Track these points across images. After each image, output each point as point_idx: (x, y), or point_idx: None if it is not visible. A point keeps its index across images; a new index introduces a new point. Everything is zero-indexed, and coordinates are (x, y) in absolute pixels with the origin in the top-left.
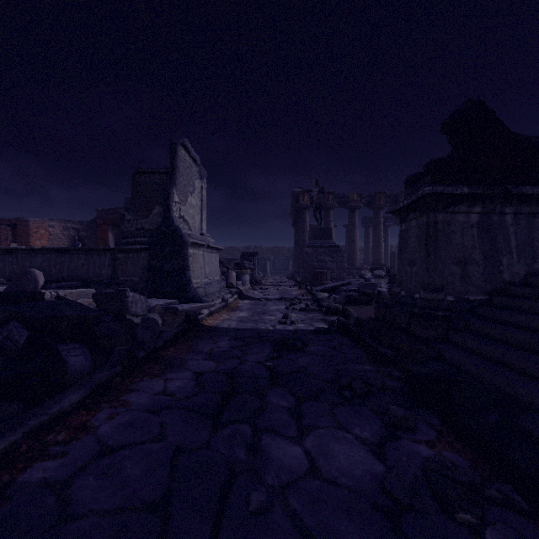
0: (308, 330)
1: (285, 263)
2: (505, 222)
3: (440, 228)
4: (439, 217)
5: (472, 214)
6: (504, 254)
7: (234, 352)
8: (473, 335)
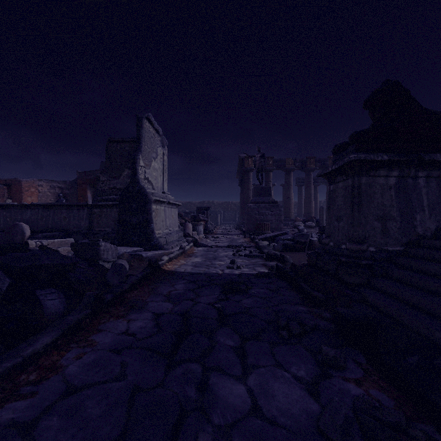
0: (251, 274)
1: (233, 215)
2: (418, 184)
3: (363, 189)
4: (362, 180)
5: (390, 177)
6: (417, 212)
7: (189, 294)
8: (392, 281)
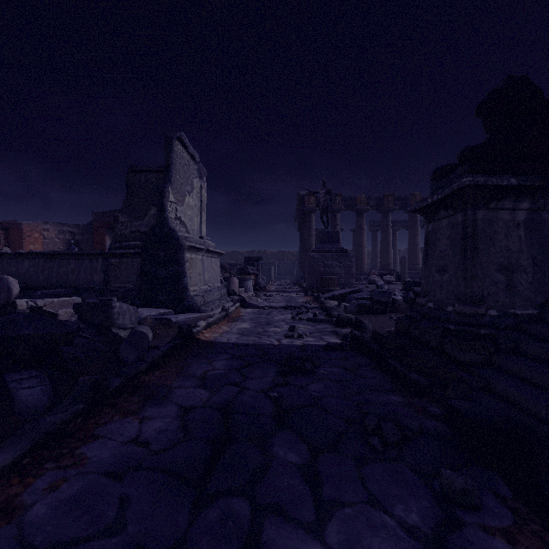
0: (318, 346)
1: (290, 268)
2: None
3: (479, 228)
4: (478, 215)
5: (518, 211)
6: None
7: (232, 376)
8: (529, 361)
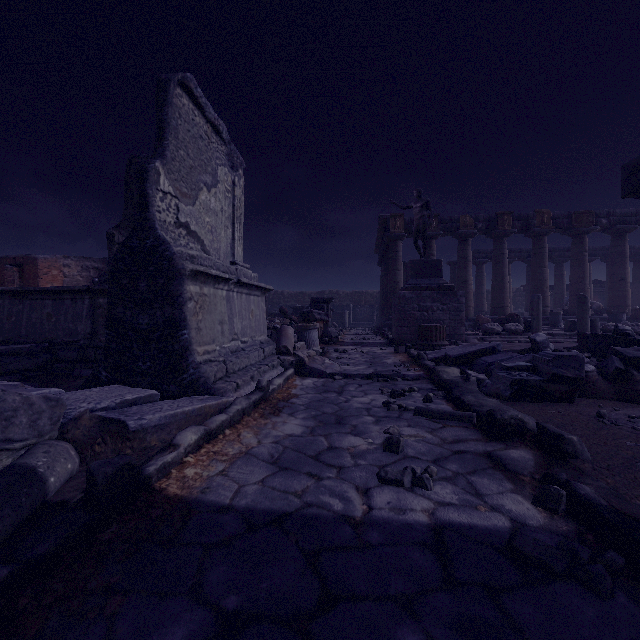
0: (487, 539)
1: (369, 312)
2: None
3: None
4: None
5: None
6: None
7: None
8: None
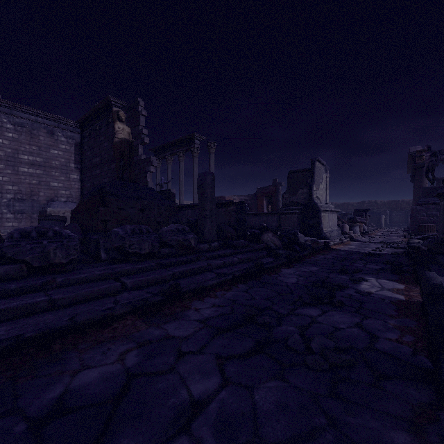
0: (387, 253)
1: (404, 216)
2: None
3: None
4: None
5: None
6: None
7: (346, 254)
8: None
